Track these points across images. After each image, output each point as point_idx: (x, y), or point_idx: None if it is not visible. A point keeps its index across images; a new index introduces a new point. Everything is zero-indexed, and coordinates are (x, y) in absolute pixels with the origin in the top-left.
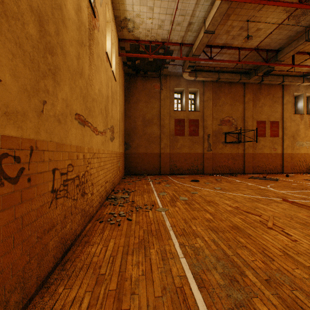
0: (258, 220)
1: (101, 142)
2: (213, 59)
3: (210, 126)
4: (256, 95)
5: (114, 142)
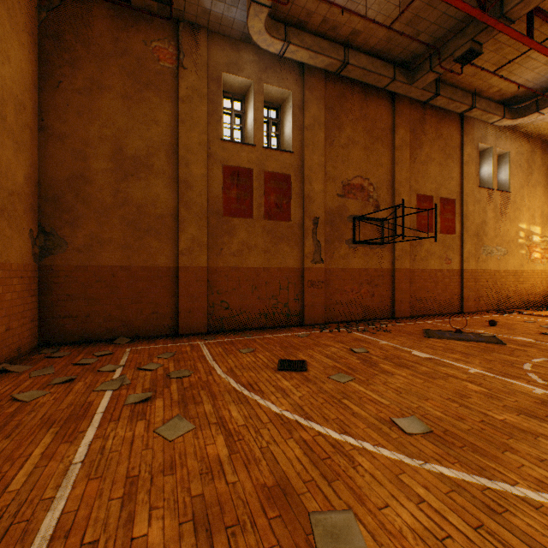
0: None
1: None
2: None
3: (321, 197)
4: (417, 134)
5: None
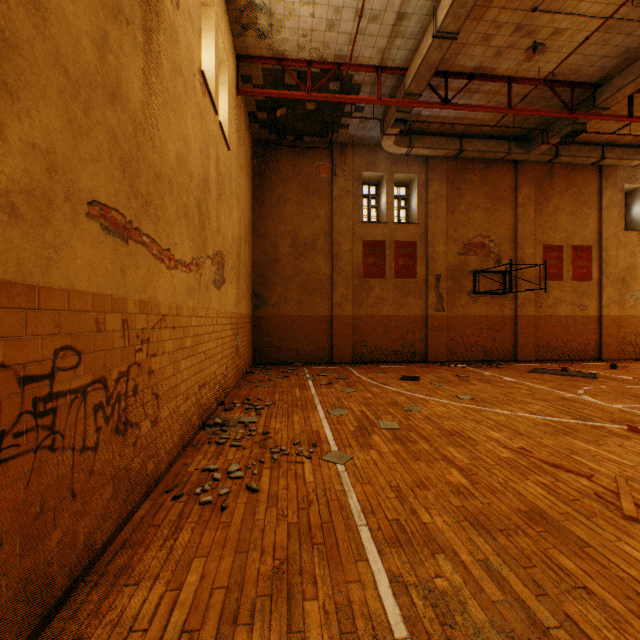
0: (589, 490)
1: (186, 287)
2: (451, 103)
3: (442, 257)
4: (543, 188)
5: (224, 291)
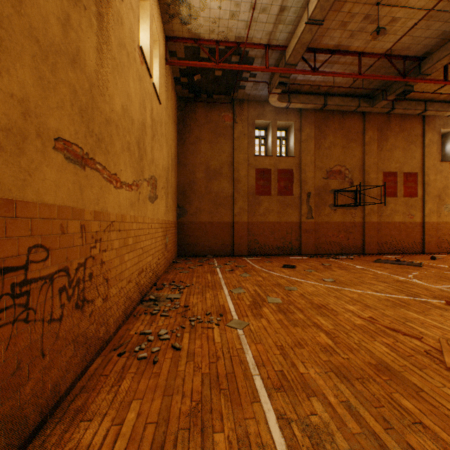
0: (420, 348)
1: (128, 202)
2: (318, 71)
3: (312, 180)
4: (383, 131)
5: (156, 204)
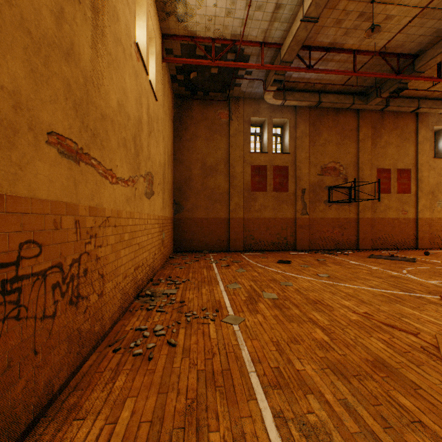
0: (417, 344)
1: (124, 197)
2: (313, 68)
3: (306, 177)
4: (377, 129)
5: (153, 200)
